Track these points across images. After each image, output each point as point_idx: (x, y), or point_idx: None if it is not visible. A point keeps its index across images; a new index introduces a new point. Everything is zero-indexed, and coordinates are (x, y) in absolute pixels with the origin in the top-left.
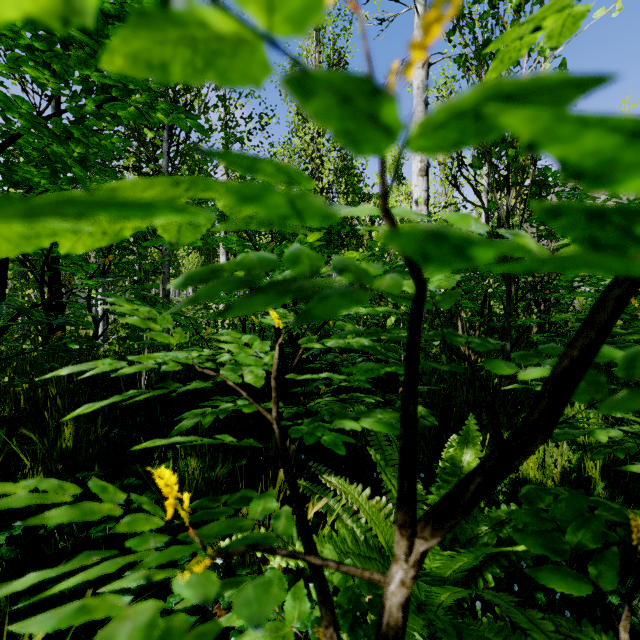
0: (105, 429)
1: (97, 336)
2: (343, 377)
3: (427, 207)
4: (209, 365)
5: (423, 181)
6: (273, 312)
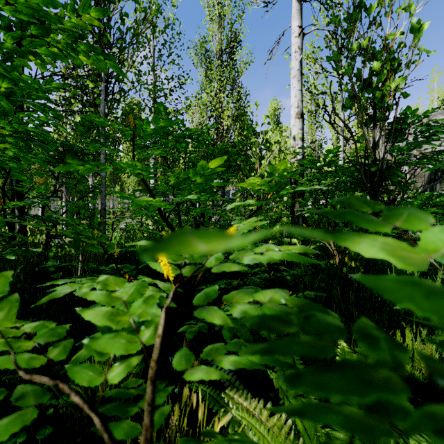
0: None
1: (49, 241)
2: (255, 358)
3: (302, 141)
4: (55, 353)
5: (299, 122)
6: (162, 257)
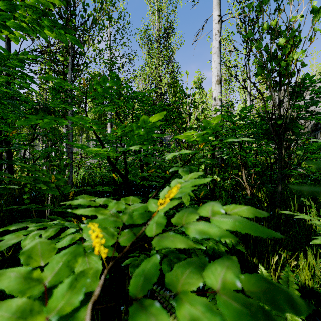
0: (11, 252)
1: None
2: None
3: (220, 101)
4: None
5: (218, 87)
6: (95, 226)
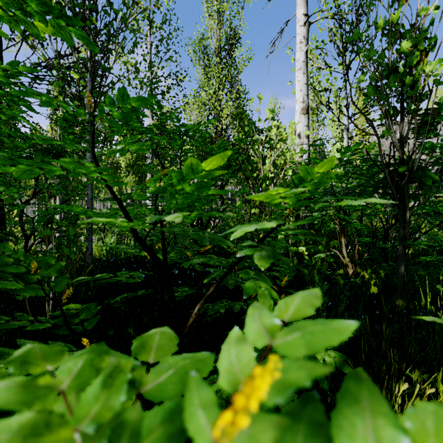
0: None
1: (26, 249)
2: None
3: (308, 139)
4: None
5: (305, 118)
6: None
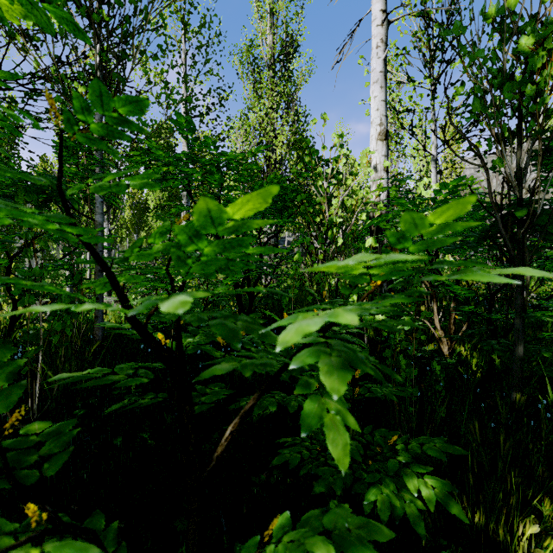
0: None
1: (14, 319)
2: None
3: (387, 173)
4: None
5: (382, 145)
6: None
